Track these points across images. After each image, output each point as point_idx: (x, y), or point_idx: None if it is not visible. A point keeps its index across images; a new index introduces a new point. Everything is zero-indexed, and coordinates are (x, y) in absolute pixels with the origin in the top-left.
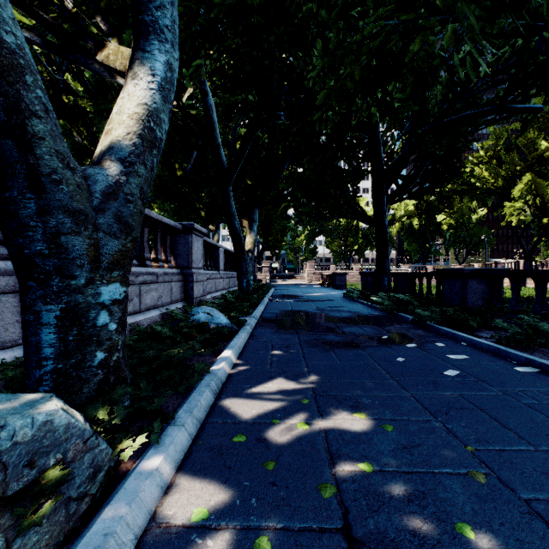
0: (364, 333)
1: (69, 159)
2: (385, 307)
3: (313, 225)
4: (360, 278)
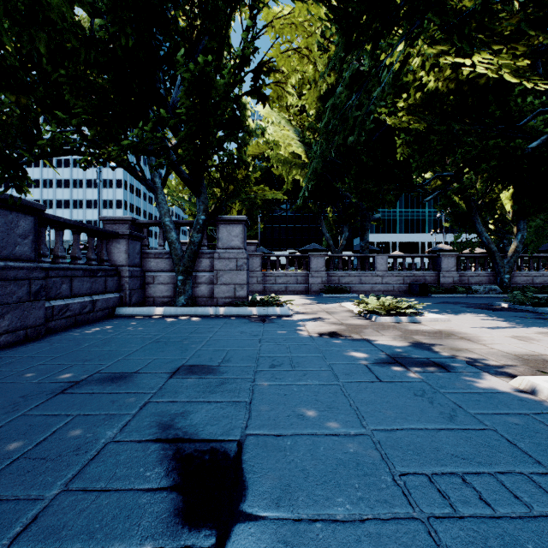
0: None
1: (500, 260)
2: None
3: None
4: None
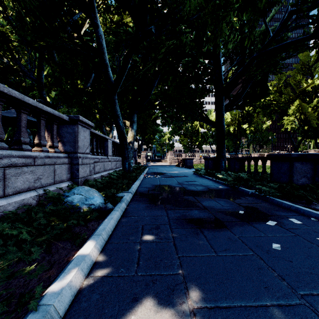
0: (221, 207)
1: None
2: (229, 182)
3: (174, 124)
4: (200, 161)
